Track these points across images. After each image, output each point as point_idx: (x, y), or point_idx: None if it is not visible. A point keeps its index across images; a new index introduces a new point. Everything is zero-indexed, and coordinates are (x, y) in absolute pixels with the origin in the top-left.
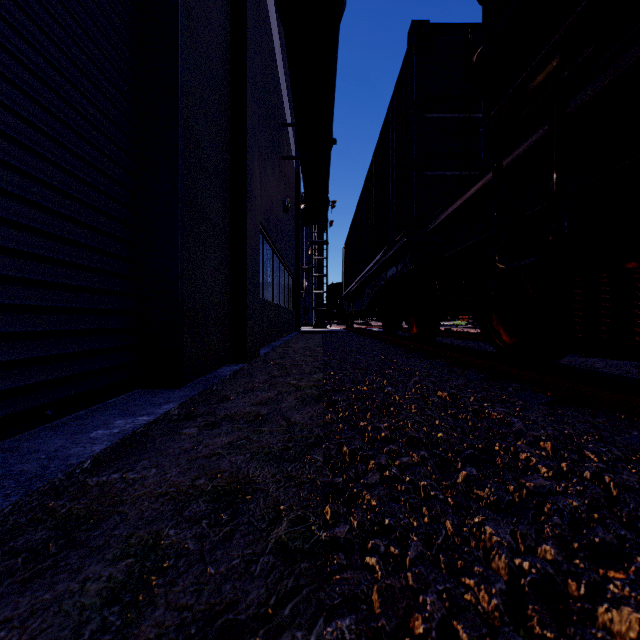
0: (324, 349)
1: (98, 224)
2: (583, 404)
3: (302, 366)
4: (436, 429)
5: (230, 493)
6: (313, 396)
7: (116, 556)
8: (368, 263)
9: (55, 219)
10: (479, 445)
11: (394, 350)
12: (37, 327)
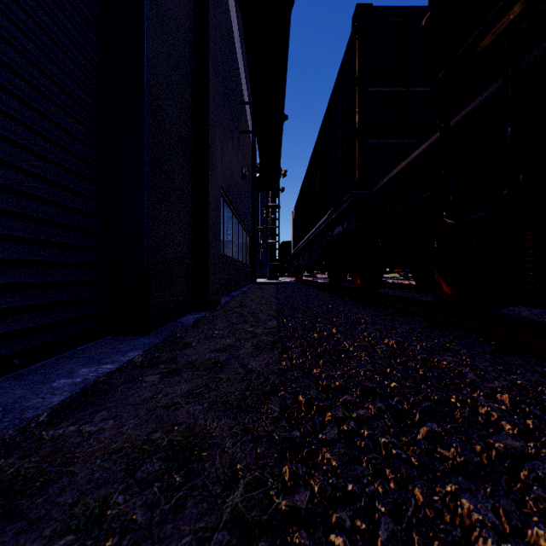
0: (277, 298)
1: (67, 183)
2: (526, 353)
3: (258, 314)
4: (389, 379)
5: (186, 449)
6: (268, 343)
7: (55, 531)
8: (316, 223)
9: (22, 176)
10: (435, 397)
11: (339, 299)
12: (3, 279)
